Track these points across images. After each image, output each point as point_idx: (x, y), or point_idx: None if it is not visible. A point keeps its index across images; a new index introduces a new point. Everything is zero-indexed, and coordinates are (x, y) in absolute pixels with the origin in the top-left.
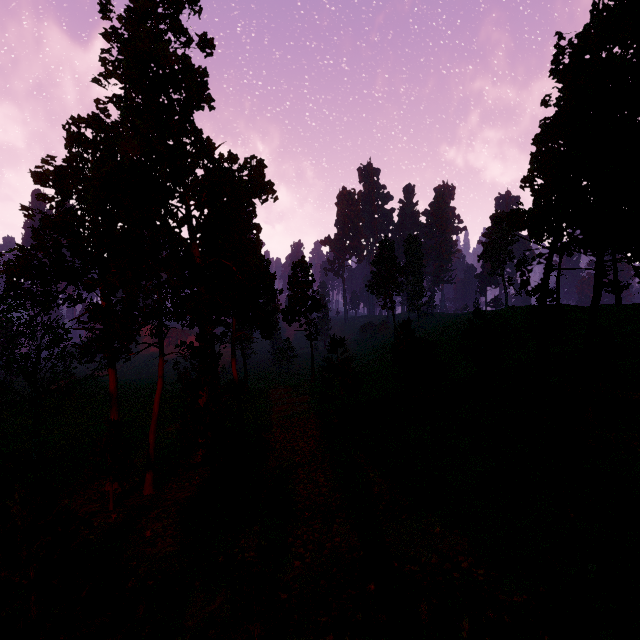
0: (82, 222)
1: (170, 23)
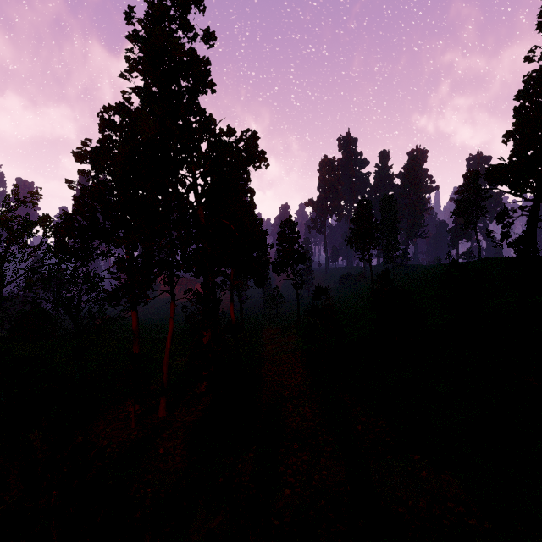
0: (112, 191)
1: (180, 22)
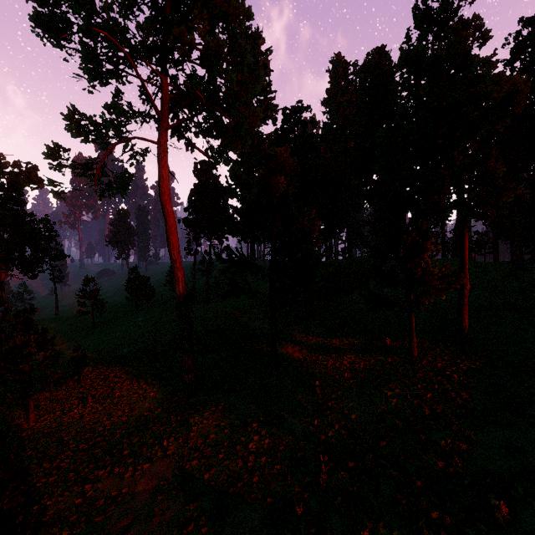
0: None
1: None
